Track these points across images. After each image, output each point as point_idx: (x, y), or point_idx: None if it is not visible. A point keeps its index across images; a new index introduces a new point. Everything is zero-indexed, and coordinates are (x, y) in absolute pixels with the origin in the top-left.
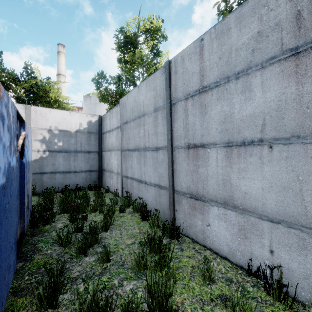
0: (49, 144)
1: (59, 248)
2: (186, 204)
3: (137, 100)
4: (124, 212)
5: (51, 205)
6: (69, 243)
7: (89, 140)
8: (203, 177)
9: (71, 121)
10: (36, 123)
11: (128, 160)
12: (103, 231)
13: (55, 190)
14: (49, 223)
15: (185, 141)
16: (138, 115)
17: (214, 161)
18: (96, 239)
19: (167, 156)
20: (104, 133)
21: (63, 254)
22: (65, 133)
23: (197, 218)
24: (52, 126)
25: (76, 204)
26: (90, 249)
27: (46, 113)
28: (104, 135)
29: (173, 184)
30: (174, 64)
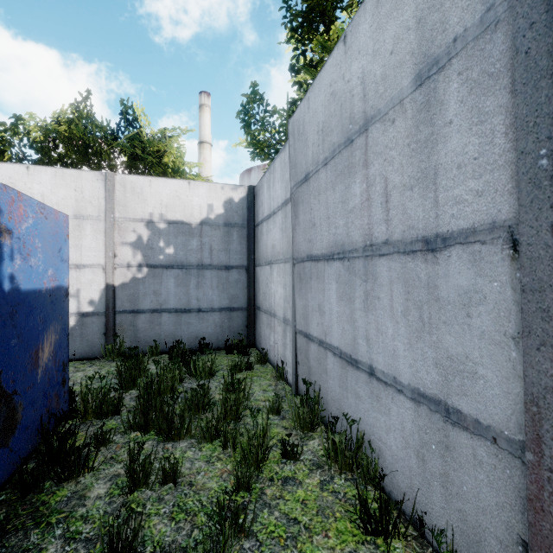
0: (149, 250)
1: None
2: None
3: (339, 88)
4: (297, 459)
5: (118, 400)
6: None
7: (228, 241)
8: None
9: (191, 201)
10: (125, 209)
11: (311, 287)
12: None
13: (158, 348)
14: (75, 476)
15: None
16: (342, 137)
17: None
18: None
19: (522, 274)
20: (258, 225)
21: None
22: (178, 228)
23: None
24: (154, 215)
25: (164, 412)
26: None
27: (142, 187)
28: (258, 229)
29: None
30: None
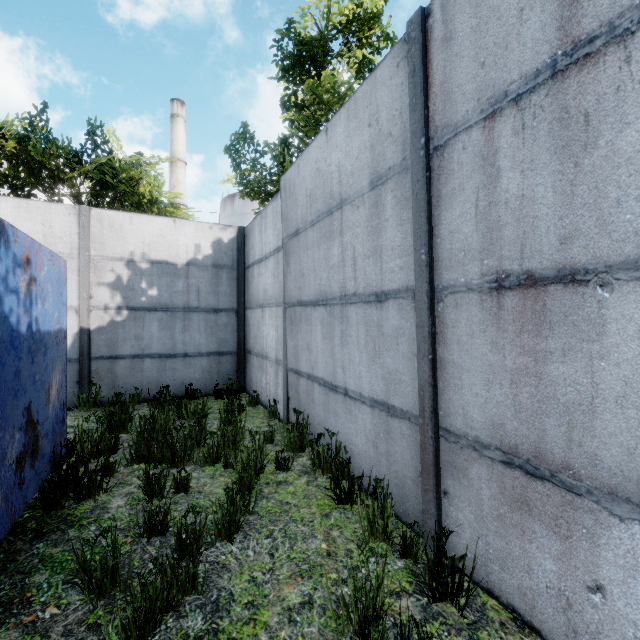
0: (129, 292)
1: (83, 600)
2: (486, 482)
3: (322, 167)
4: (288, 470)
5: (114, 439)
6: (112, 585)
7: (216, 283)
8: (570, 399)
9: (177, 240)
10: (102, 246)
11: (300, 329)
12: (221, 538)
13: (141, 396)
14: (92, 495)
15: (482, 266)
16: (325, 208)
17: (633, 336)
18: (191, 578)
19: (416, 317)
20: (248, 268)
21: (82, 634)
22: (163, 269)
23: (535, 544)
24: (135, 254)
25: (168, 442)
26: (168, 619)
27: (122, 223)
28: (249, 272)
29: (436, 408)
30: (441, 15)
